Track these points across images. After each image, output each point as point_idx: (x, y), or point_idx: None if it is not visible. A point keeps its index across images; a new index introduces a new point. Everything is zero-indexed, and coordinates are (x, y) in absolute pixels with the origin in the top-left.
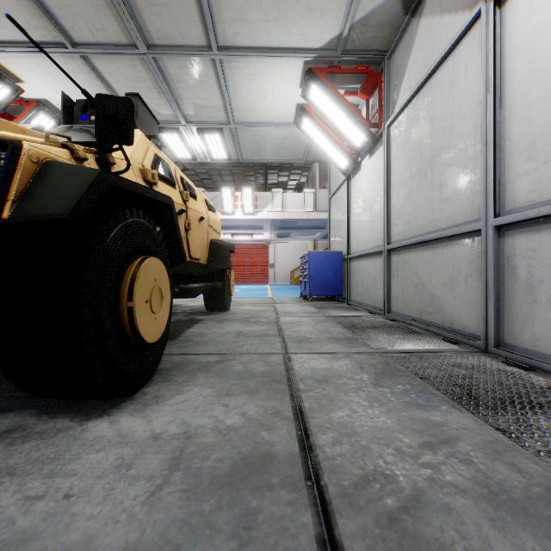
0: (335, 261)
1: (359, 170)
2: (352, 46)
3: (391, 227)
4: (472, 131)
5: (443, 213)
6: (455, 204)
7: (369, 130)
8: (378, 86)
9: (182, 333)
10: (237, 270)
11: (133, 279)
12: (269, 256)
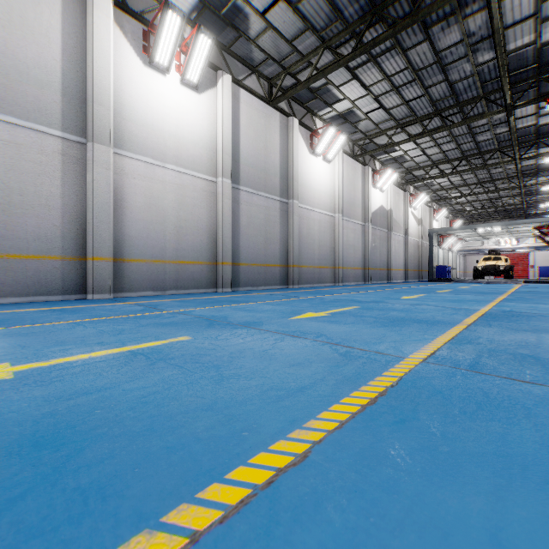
0: (547, 268)
1: None
2: (542, 231)
3: None
4: None
5: None
6: None
7: (548, 244)
8: None
9: None
10: None
11: (510, 272)
12: (528, 261)
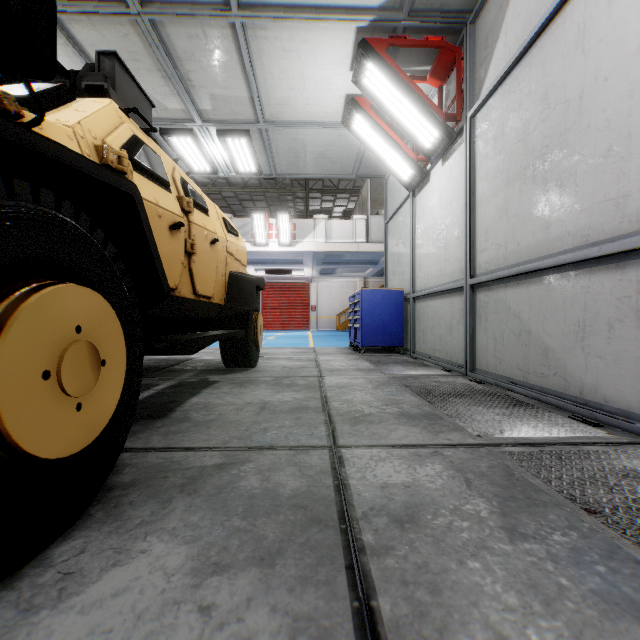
0: (394, 301)
1: (427, 182)
2: (423, 5)
3: (476, 254)
4: (621, 96)
5: (566, 228)
6: (587, 213)
7: (445, 123)
8: (456, 64)
9: (180, 405)
10: (272, 314)
11: None
12: (310, 297)
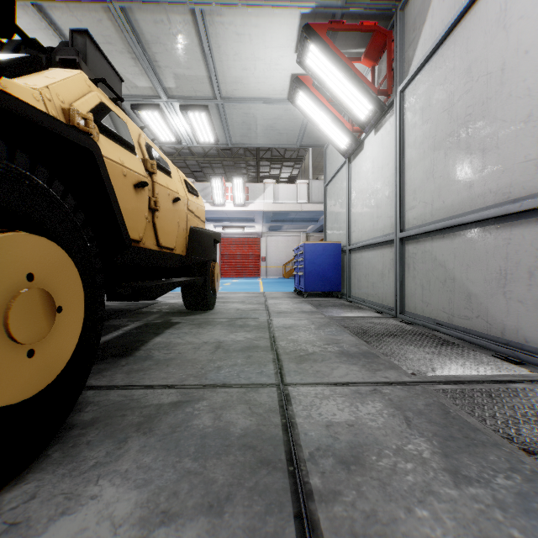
0: (333, 253)
1: (361, 149)
2: None
3: (405, 211)
4: None
5: (488, 187)
6: (508, 172)
7: (377, 98)
8: (387, 46)
9: (144, 345)
10: (228, 264)
11: None
12: (260, 250)
